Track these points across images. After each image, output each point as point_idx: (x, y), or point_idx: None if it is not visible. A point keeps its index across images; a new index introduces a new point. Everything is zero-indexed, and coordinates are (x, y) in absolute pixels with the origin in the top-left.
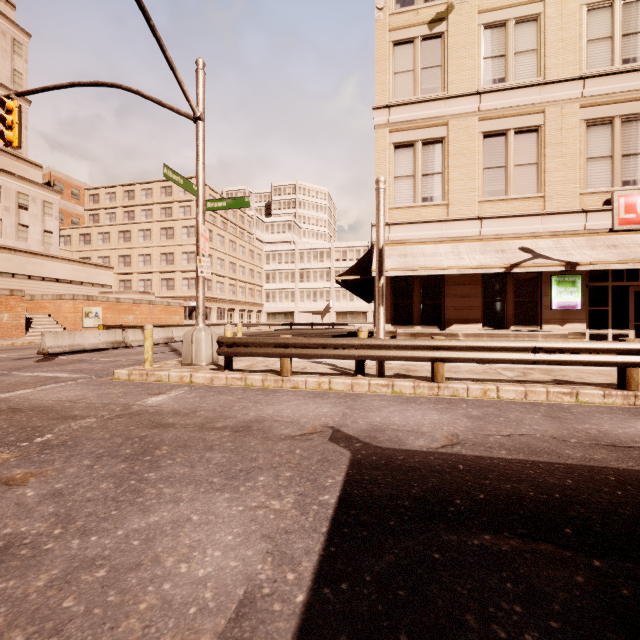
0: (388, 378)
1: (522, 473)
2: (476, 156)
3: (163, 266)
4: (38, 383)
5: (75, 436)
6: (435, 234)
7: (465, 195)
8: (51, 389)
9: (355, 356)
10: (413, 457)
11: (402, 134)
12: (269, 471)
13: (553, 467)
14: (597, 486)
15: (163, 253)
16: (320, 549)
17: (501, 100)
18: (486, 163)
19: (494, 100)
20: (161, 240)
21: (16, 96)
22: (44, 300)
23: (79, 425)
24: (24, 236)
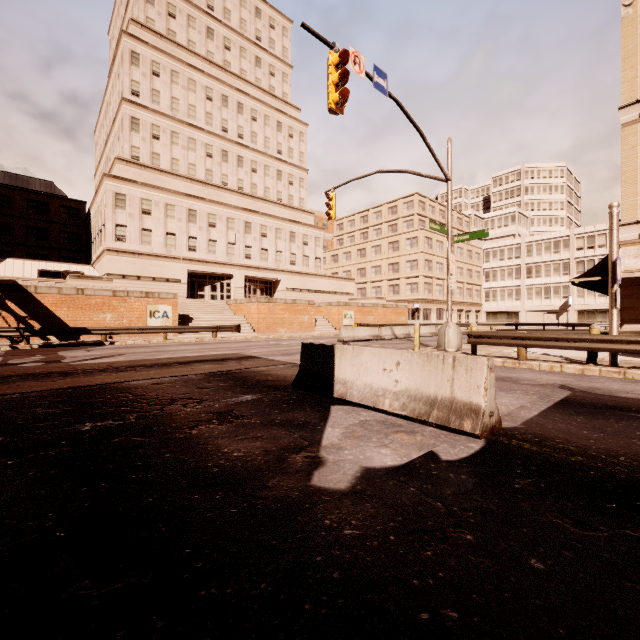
0: (621, 368)
1: None
2: None
3: (390, 274)
4: None
5: None
6: None
7: None
8: None
9: (585, 348)
10: (616, 398)
11: None
12: (521, 390)
13: None
14: None
15: (390, 264)
16: (550, 405)
17: None
18: None
19: None
20: (388, 253)
21: (333, 189)
22: (320, 306)
23: None
24: (306, 263)
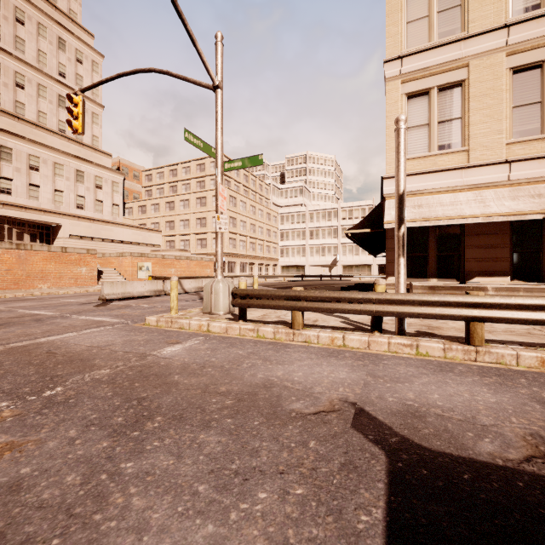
0: (410, 336)
1: None
2: (503, 95)
3: (198, 229)
4: (84, 327)
5: (81, 391)
6: (453, 182)
7: (489, 138)
8: (90, 333)
9: (372, 311)
10: (487, 478)
11: (415, 83)
12: (273, 480)
13: None
14: None
15: (198, 218)
16: None
17: (535, 29)
18: (516, 101)
19: (526, 30)
20: (196, 208)
21: (81, 92)
22: (111, 257)
23: (91, 377)
24: (99, 209)
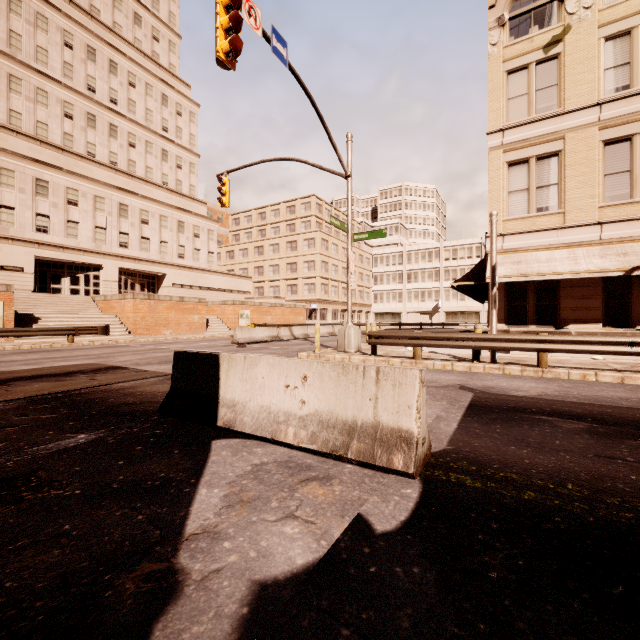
0: (499, 364)
1: (580, 406)
2: (596, 164)
3: (288, 274)
4: None
5: None
6: (550, 241)
7: (583, 202)
8: None
9: (472, 346)
10: (512, 397)
11: (516, 153)
12: (429, 395)
13: (604, 406)
14: (626, 412)
15: (288, 263)
16: (463, 412)
17: (625, 107)
18: (607, 170)
19: (617, 108)
20: (287, 252)
21: (227, 173)
22: (214, 305)
23: None
24: (197, 257)
